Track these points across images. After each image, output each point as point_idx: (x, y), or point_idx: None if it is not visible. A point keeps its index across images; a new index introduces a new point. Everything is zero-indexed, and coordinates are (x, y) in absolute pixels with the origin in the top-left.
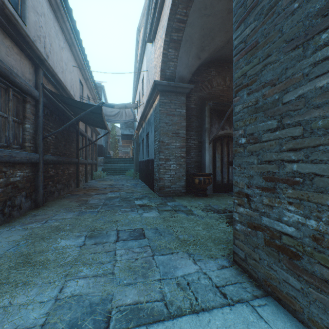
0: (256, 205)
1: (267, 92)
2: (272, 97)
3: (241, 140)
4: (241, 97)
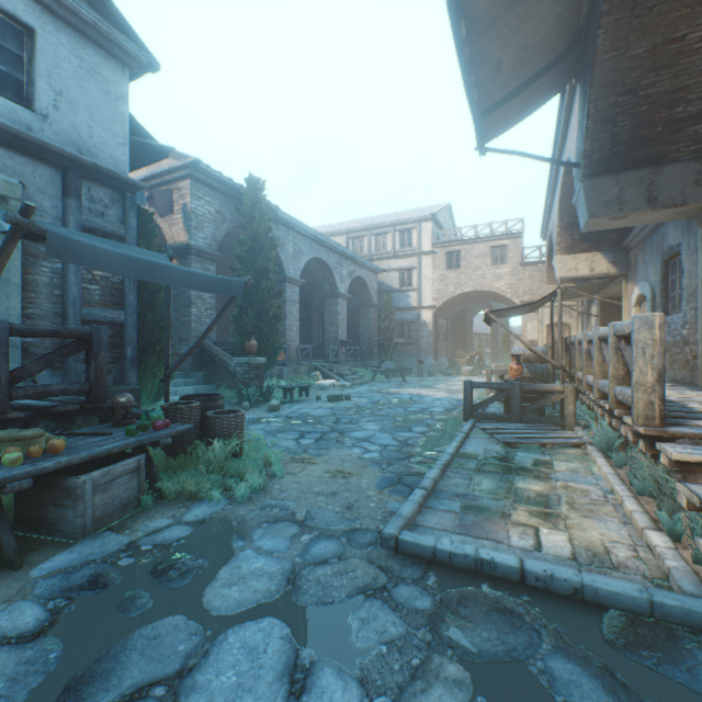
0: (178, 348)
1: (180, 316)
2: (181, 318)
3: (173, 328)
4: (173, 314)
